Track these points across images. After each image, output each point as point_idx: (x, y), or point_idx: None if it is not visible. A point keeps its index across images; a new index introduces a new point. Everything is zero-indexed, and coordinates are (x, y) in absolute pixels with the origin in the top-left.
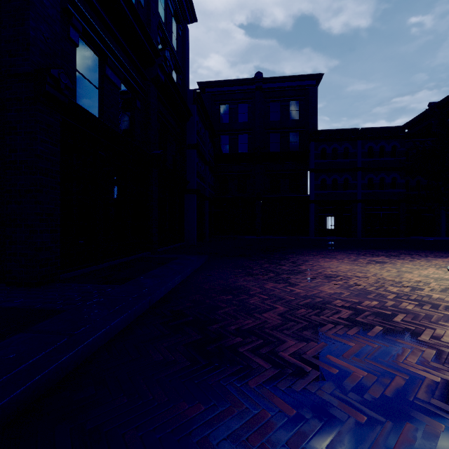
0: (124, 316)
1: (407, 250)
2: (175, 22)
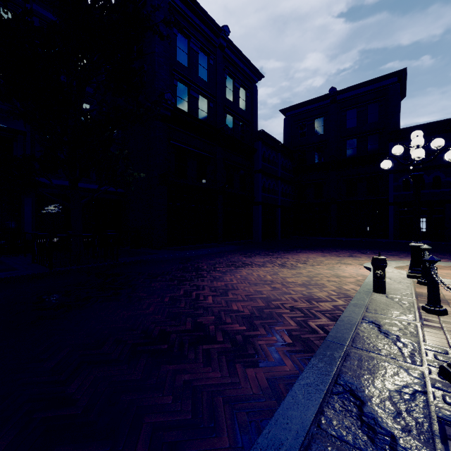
0: (171, 255)
1: (438, 253)
2: (244, 90)
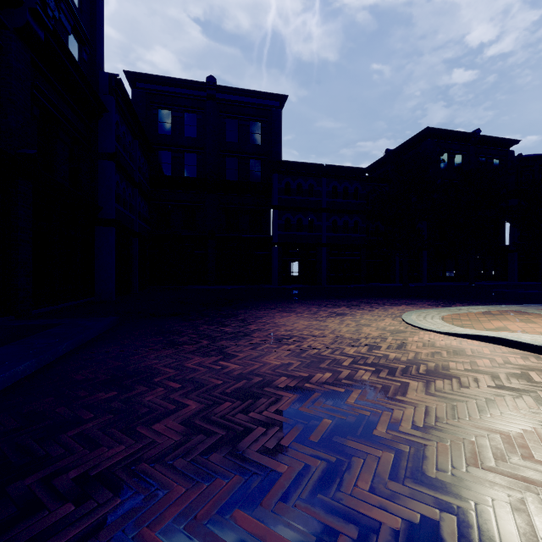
0: None
1: (367, 299)
2: None
